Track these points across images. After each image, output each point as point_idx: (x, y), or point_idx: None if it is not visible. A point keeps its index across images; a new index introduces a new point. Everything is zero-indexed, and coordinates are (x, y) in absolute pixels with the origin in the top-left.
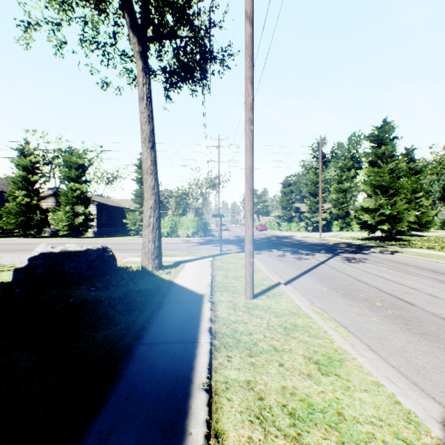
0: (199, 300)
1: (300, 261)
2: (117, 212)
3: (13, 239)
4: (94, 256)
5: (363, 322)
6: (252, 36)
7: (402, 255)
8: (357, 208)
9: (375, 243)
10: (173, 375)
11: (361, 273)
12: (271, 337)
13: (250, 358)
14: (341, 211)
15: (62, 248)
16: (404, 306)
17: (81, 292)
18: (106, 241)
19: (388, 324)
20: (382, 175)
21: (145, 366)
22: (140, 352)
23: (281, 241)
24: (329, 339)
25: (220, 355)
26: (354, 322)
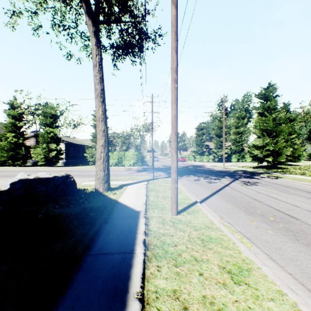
0: (137, 216)
1: (210, 184)
2: (80, 148)
3: (5, 168)
4: (60, 181)
5: (261, 234)
6: (176, 16)
7: (283, 179)
8: (250, 146)
9: (263, 171)
10: (113, 285)
11: (256, 193)
12: (192, 248)
13: (176, 268)
14: (238, 148)
15: (35, 175)
16: (291, 221)
17: (48, 209)
18: (71, 169)
19: (281, 235)
20: (267, 122)
21: (90, 276)
22: (87, 262)
23: (196, 169)
24: (238, 250)
25: (152, 265)
26: (254, 234)
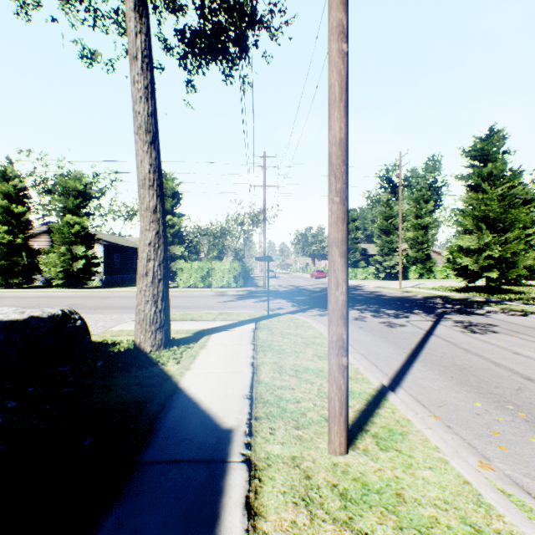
0: (220, 457)
1: (392, 330)
2: (133, 254)
3: None
4: (43, 329)
5: None
6: None
7: None
8: (453, 249)
9: (482, 297)
10: None
11: (514, 358)
12: None
13: None
14: (421, 253)
15: None
16: None
17: None
18: (111, 293)
19: None
20: (488, 203)
21: None
22: None
23: (350, 294)
24: None
25: None
26: None
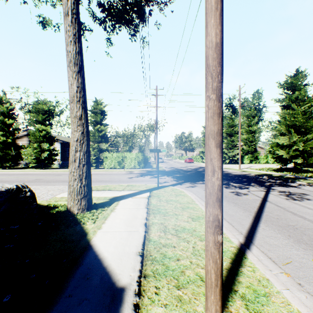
0: None
1: (239, 198)
2: None
3: None
4: (1, 199)
5: None
6: None
7: None
8: (273, 145)
9: (292, 175)
10: None
11: None
12: None
13: None
14: (251, 148)
15: None
16: None
17: None
18: (63, 172)
19: None
20: (296, 116)
21: None
22: None
23: None
24: None
25: None
26: None
